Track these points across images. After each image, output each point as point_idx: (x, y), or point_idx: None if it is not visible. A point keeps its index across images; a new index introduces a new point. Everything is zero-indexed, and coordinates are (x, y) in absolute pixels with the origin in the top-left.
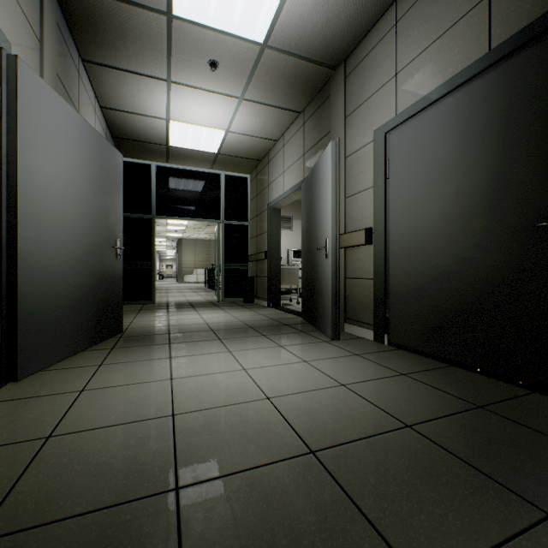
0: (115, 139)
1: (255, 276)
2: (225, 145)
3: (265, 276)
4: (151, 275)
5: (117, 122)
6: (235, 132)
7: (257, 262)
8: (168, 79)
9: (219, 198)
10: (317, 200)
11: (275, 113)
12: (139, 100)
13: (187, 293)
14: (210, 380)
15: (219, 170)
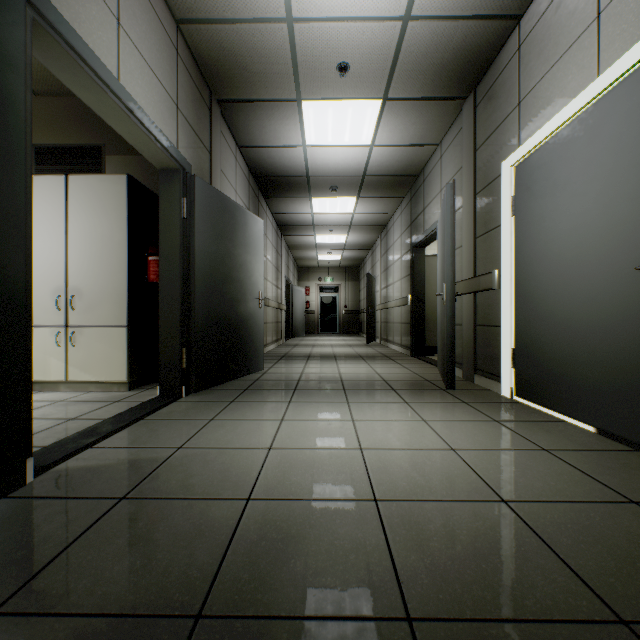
0: None
1: None
2: None
3: None
4: None
5: None
6: None
7: None
8: (407, 19)
9: None
10: (245, 247)
11: (214, 2)
12: None
13: None
14: (355, 366)
15: None
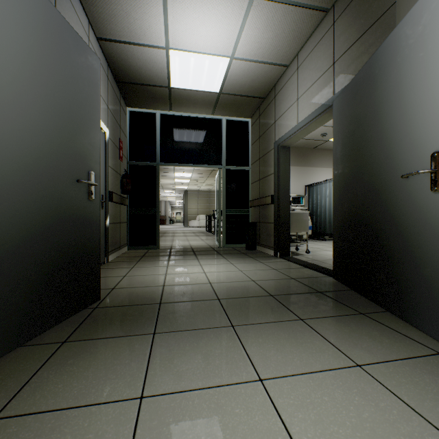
0: (119, 85)
1: (257, 222)
2: (228, 81)
3: (269, 222)
4: (155, 221)
5: (117, 59)
6: (240, 58)
7: (259, 207)
8: None
9: (220, 143)
10: (386, 100)
11: (293, 17)
12: (133, 21)
13: (191, 237)
14: None
15: (220, 116)
